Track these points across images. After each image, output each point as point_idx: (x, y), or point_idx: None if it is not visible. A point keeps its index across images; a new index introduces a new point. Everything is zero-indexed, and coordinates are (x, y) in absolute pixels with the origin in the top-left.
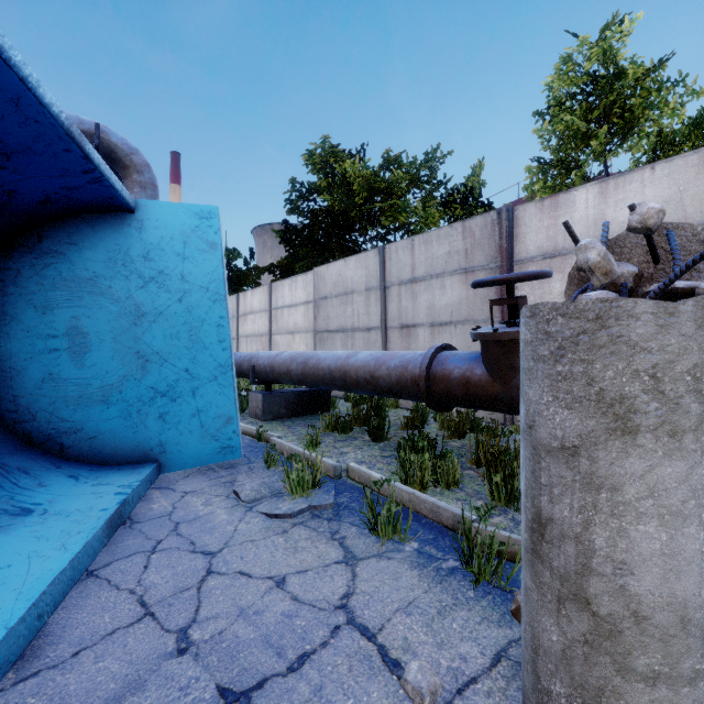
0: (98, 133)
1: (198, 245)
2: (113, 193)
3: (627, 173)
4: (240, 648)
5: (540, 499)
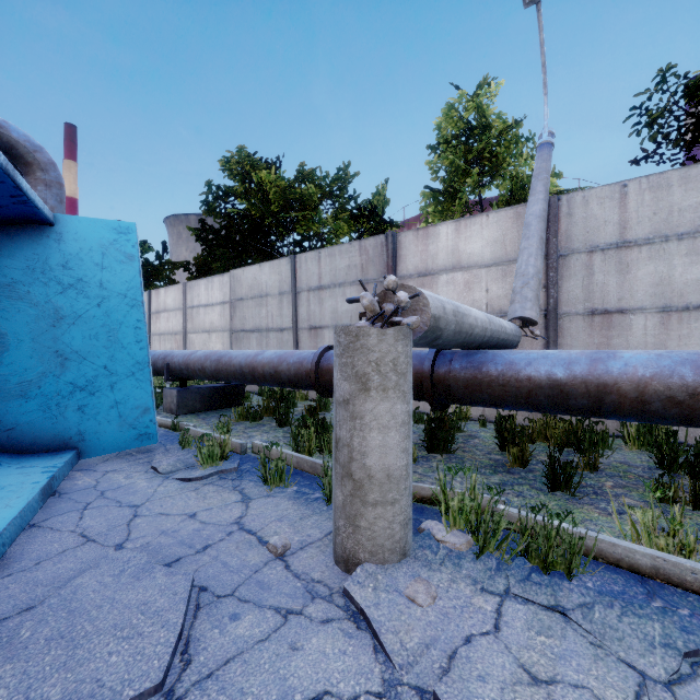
0: None
1: (116, 257)
2: (36, 211)
3: (472, 217)
4: (163, 547)
5: (336, 429)
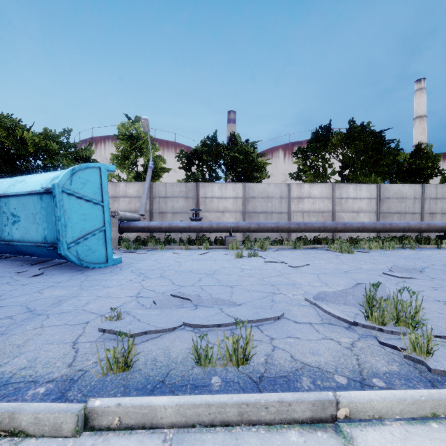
0: None
1: None
2: None
3: (131, 182)
4: None
5: None
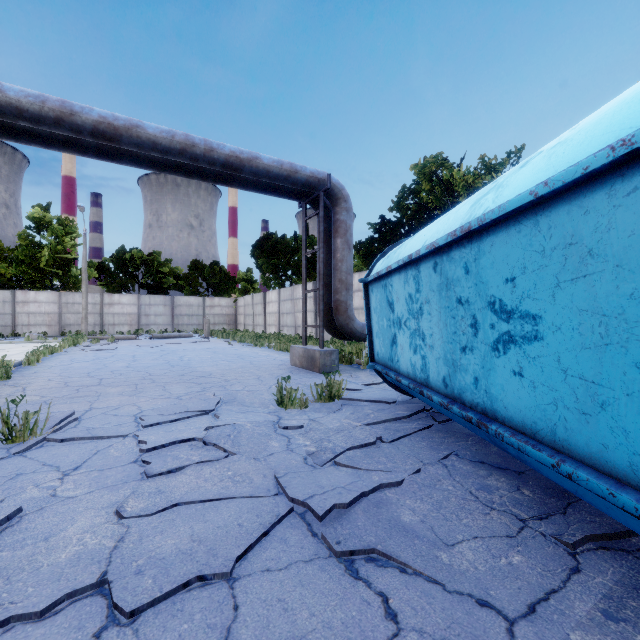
0: (330, 180)
1: None
2: None
3: None
4: None
5: None
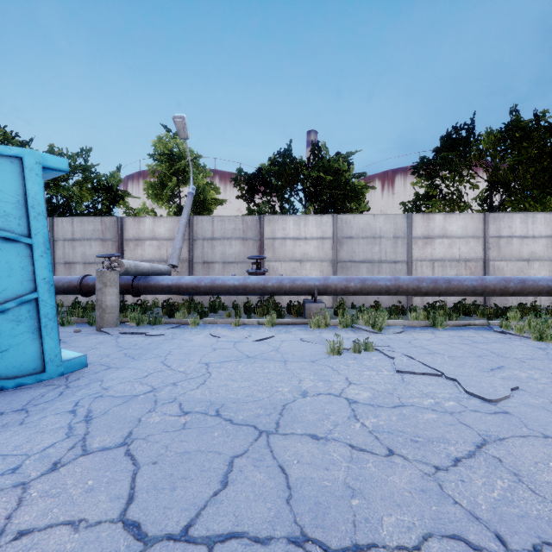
0: None
1: None
2: None
3: (161, 217)
4: None
5: (97, 297)
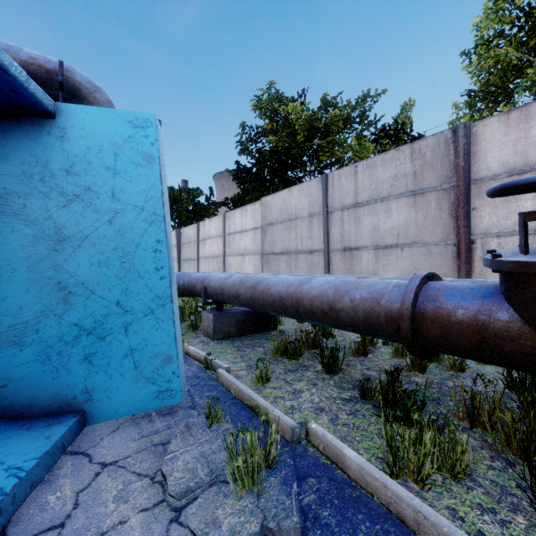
0: (62, 70)
1: (132, 158)
2: (10, 81)
3: None
4: None
5: None
